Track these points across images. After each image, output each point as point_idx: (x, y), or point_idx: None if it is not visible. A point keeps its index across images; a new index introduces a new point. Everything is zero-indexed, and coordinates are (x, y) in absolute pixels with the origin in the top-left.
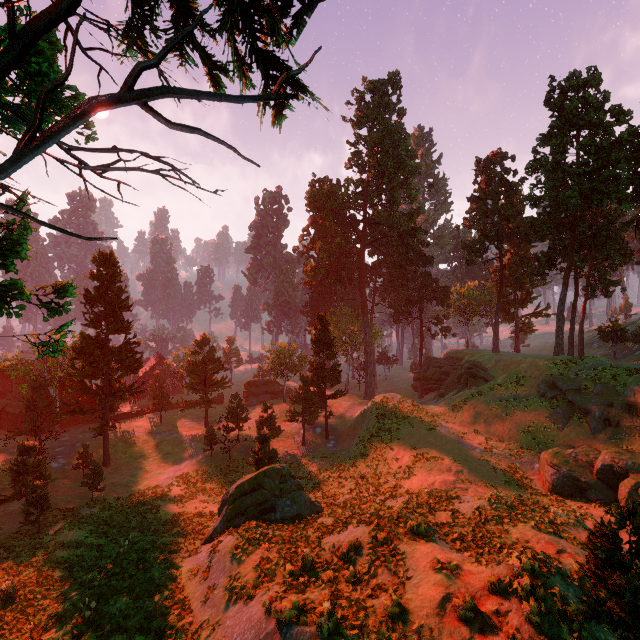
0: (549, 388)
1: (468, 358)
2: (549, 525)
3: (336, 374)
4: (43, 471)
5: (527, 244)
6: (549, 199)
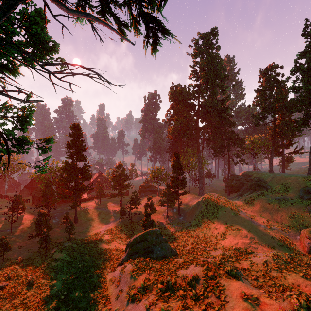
0: (305, 193)
1: (255, 175)
2: None
3: (184, 183)
4: (48, 224)
5: (289, 114)
6: (305, 88)
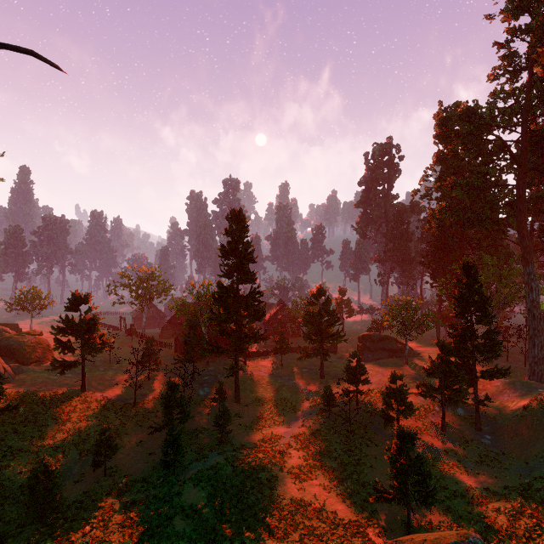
0: None
1: None
2: None
3: (494, 345)
4: (184, 407)
5: None
6: None
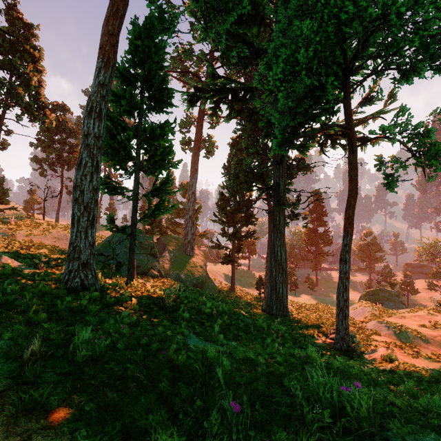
0: None
1: None
2: None
3: None
4: (295, 276)
5: None
6: None
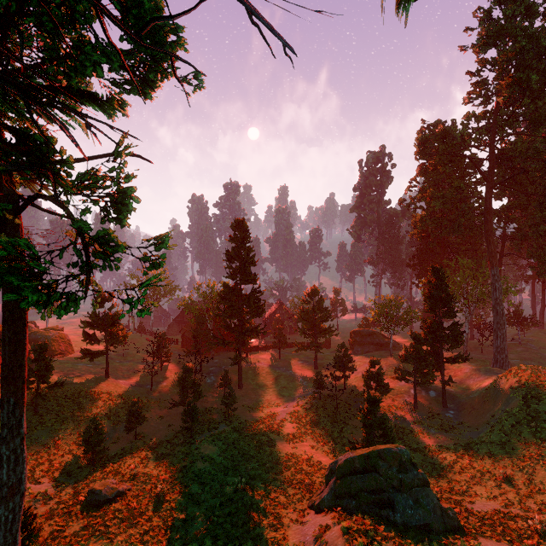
0: None
1: None
2: None
3: (456, 335)
4: (197, 387)
5: None
6: None
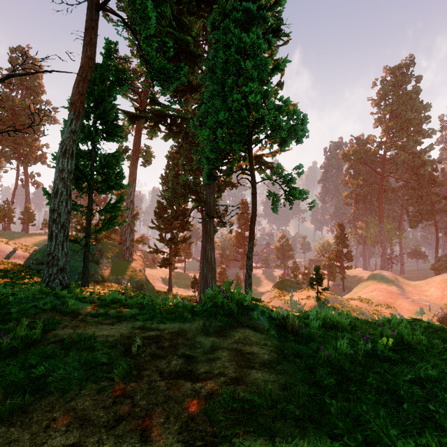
0: None
1: None
2: (371, 304)
3: (348, 256)
4: (226, 275)
5: None
6: None
